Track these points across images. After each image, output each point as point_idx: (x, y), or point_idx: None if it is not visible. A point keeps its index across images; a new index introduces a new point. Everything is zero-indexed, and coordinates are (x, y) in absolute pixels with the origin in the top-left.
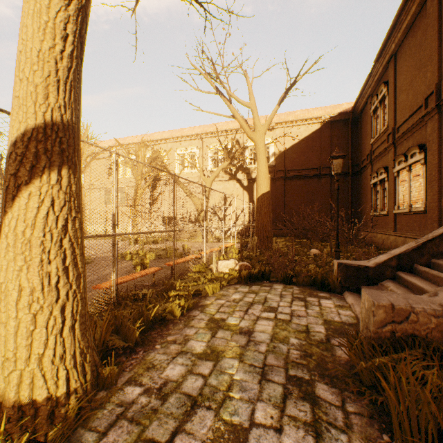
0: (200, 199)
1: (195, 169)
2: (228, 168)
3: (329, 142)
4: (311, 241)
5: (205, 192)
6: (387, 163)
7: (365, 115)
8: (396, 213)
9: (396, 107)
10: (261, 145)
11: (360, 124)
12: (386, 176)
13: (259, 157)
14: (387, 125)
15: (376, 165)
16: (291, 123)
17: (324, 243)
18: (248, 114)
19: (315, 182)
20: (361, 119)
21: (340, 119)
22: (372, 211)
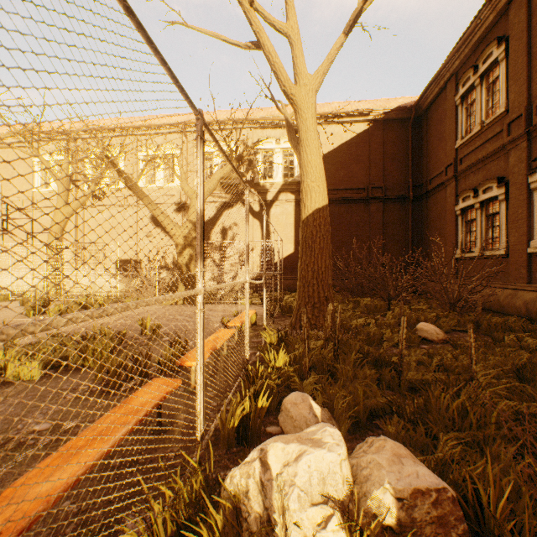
0: (182, 228)
1: (174, 183)
2: (231, 177)
3: (381, 151)
4: (389, 303)
5: (203, 143)
6: (504, 171)
7: (439, 110)
8: (535, 252)
9: (534, 71)
10: (309, 112)
11: (427, 125)
12: (504, 191)
13: (307, 137)
14: (505, 108)
15: (468, 179)
16: (326, 118)
17: (404, 305)
18: (271, 78)
19: (361, 209)
20: (428, 118)
21: (397, 117)
22: (458, 251)
